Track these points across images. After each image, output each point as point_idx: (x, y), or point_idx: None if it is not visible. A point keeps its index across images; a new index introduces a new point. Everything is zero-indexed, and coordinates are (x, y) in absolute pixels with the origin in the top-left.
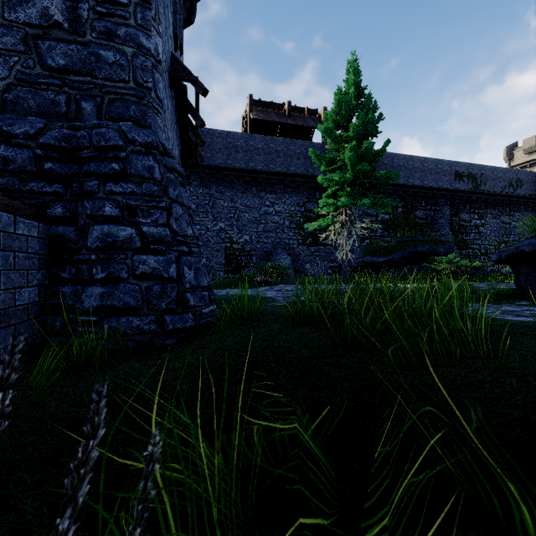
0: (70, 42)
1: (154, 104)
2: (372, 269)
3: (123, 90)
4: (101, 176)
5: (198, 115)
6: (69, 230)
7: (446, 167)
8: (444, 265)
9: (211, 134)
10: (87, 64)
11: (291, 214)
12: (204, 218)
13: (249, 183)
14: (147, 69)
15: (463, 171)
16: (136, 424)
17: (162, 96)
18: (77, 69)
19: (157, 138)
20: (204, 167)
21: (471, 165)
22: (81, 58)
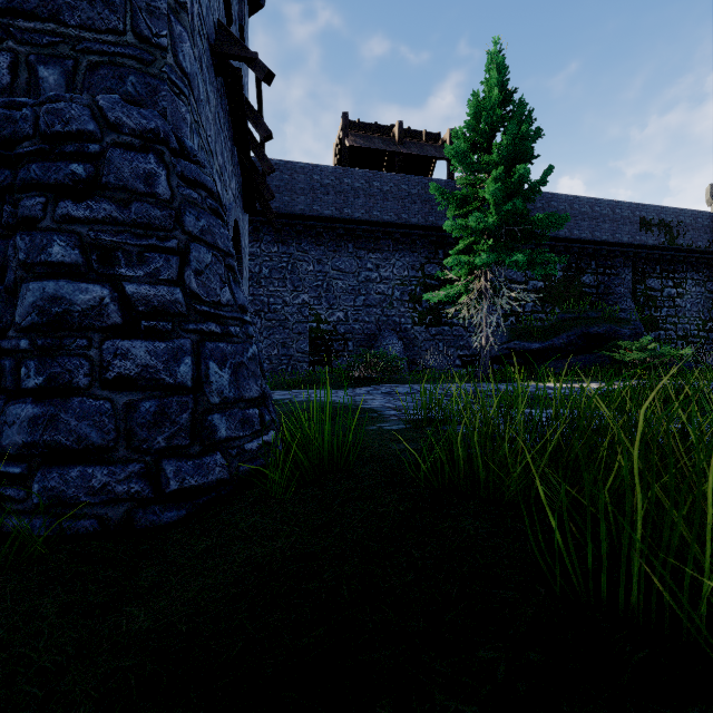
0: None
1: (172, 76)
2: (522, 359)
3: (114, 48)
4: (51, 188)
5: (261, 121)
6: None
7: (627, 213)
8: (634, 354)
9: (290, 169)
10: (49, 1)
11: (402, 282)
12: (281, 287)
13: (343, 238)
14: (159, 13)
15: (652, 217)
16: None
17: (192, 71)
18: (30, 9)
19: (171, 128)
20: (280, 216)
21: (663, 209)
22: None
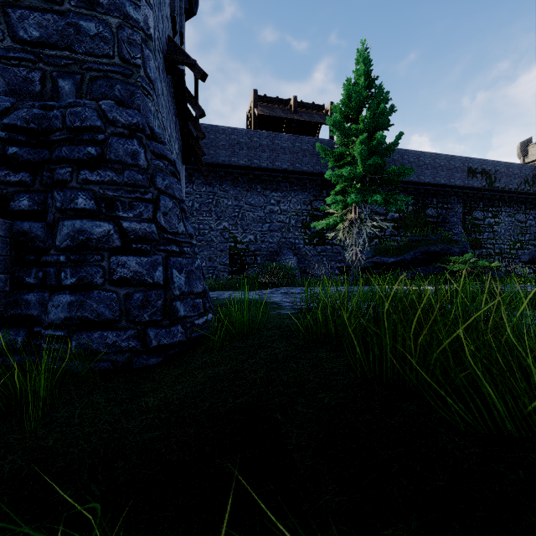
0: (45, 11)
1: (143, 84)
2: (382, 269)
3: (107, 67)
4: (75, 162)
5: (197, 104)
6: (37, 227)
7: (459, 164)
8: (460, 266)
9: (214, 130)
10: (65, 37)
11: (296, 213)
12: (208, 217)
13: (253, 181)
14: (135, 43)
15: (476, 167)
16: (58, 530)
17: (154, 77)
18: (53, 42)
19: (145, 120)
20: (208, 165)
21: (484, 161)
22: (58, 29)
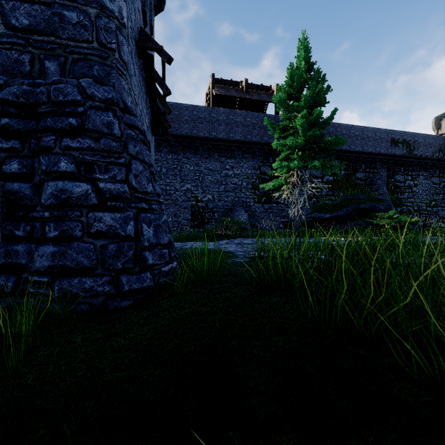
0: (34, 2)
1: (118, 65)
2: (319, 224)
3: (86, 50)
4: (58, 131)
5: (164, 84)
6: (25, 187)
7: (383, 135)
8: (385, 221)
9: (179, 107)
10: (51, 24)
11: (247, 177)
12: (173, 180)
13: (211, 150)
14: (111, 30)
15: (398, 138)
16: None
17: (127, 60)
18: (41, 29)
19: (119, 96)
20: (173, 136)
21: (405, 133)
22: (45, 18)
